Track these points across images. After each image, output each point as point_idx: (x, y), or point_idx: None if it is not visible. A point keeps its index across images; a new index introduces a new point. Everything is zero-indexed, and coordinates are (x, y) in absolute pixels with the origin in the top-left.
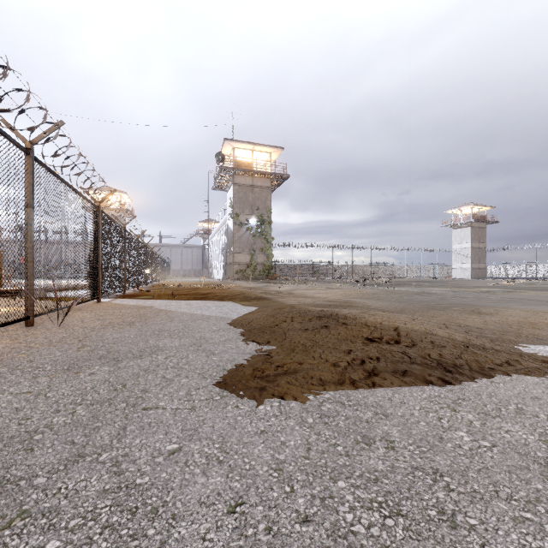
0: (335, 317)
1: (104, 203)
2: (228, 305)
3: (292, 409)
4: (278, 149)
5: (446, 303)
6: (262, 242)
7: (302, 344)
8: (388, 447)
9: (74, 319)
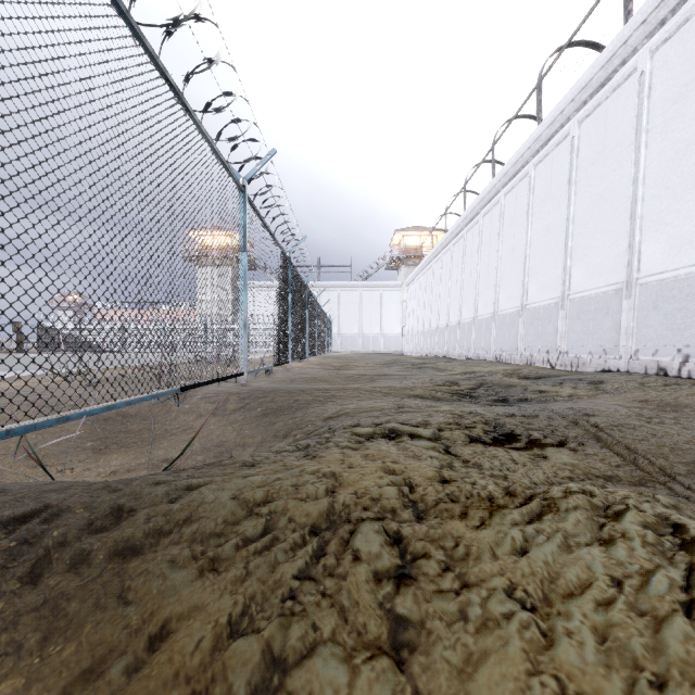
0: None
1: None
2: None
3: None
4: None
5: None
6: None
7: None
8: None
9: None
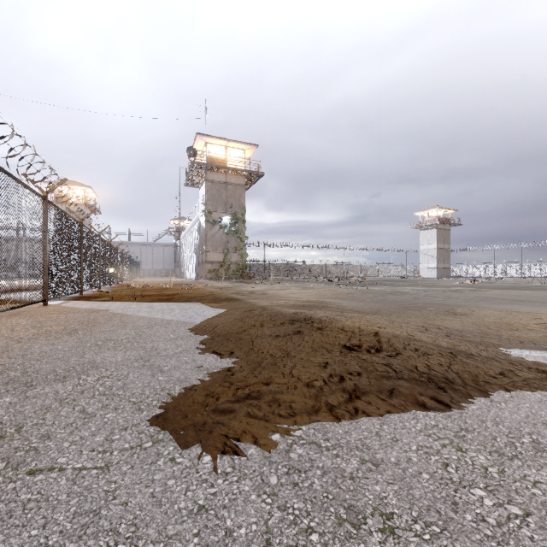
0: (309, 321)
1: (66, 197)
2: (194, 307)
3: (249, 460)
4: (253, 146)
5: (420, 303)
6: (236, 241)
7: (271, 355)
8: (385, 529)
9: (2, 327)
